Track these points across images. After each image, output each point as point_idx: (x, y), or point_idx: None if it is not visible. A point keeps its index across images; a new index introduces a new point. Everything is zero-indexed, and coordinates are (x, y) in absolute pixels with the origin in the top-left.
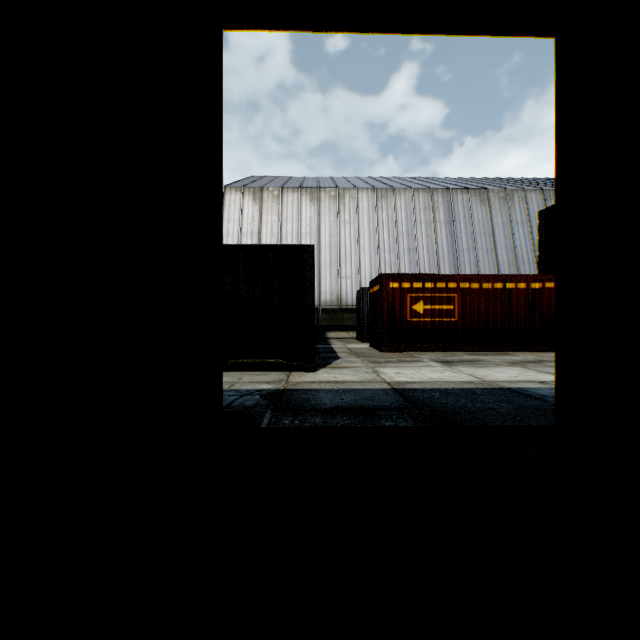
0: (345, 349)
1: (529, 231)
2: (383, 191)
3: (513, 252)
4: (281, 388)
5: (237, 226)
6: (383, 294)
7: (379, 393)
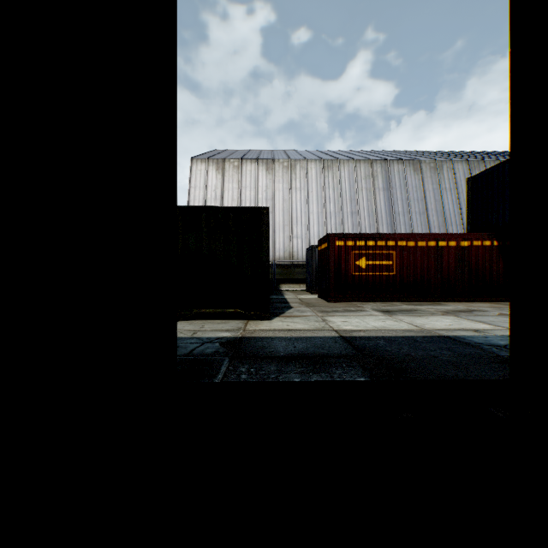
0: (296, 299)
1: (456, 197)
2: (329, 162)
3: (442, 215)
4: (239, 336)
5: (202, 192)
6: (330, 251)
7: (328, 341)
